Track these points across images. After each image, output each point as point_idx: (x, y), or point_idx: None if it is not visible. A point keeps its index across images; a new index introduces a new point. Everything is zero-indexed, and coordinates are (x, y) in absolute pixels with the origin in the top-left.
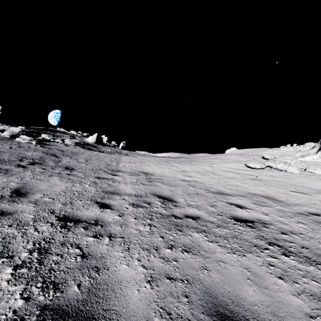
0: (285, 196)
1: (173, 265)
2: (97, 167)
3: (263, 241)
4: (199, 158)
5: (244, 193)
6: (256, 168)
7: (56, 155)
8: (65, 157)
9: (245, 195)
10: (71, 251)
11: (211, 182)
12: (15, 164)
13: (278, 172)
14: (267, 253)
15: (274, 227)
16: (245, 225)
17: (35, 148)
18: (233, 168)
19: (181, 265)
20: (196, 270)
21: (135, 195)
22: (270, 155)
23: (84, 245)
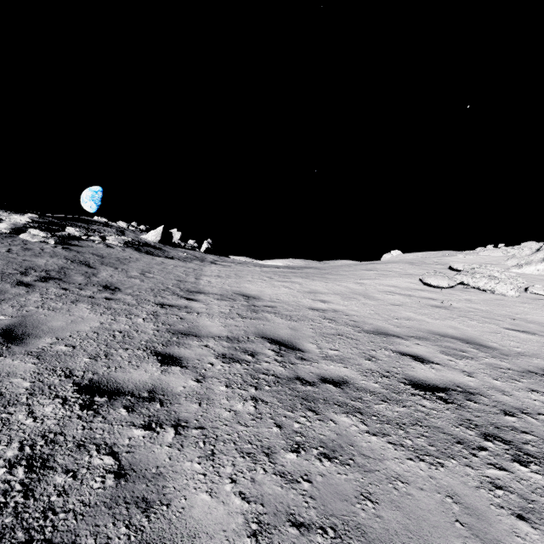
0: (498, 339)
1: (302, 491)
2: (161, 286)
3: (472, 431)
4: (340, 268)
5: (423, 333)
6: (440, 286)
7: (89, 264)
8: (106, 267)
9: (426, 337)
10: (97, 461)
11: (363, 312)
12: (12, 280)
13: (479, 294)
14: (484, 458)
15: (488, 400)
16: (433, 398)
17: (53, 251)
18: (400, 286)
19: (320, 490)
20: (351, 503)
21: (227, 339)
22: (463, 263)
23: (124, 447)
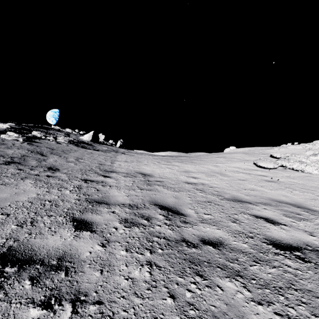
0: (318, 204)
1: None
2: (87, 167)
3: None
4: (202, 156)
5: (266, 200)
6: (268, 168)
7: (43, 153)
8: (54, 155)
9: (269, 203)
10: None
11: (221, 185)
12: None
13: (294, 173)
14: None
15: None
16: (292, 257)
17: (20, 145)
18: (242, 168)
19: None
20: None
21: (129, 206)
22: (280, 153)
23: None
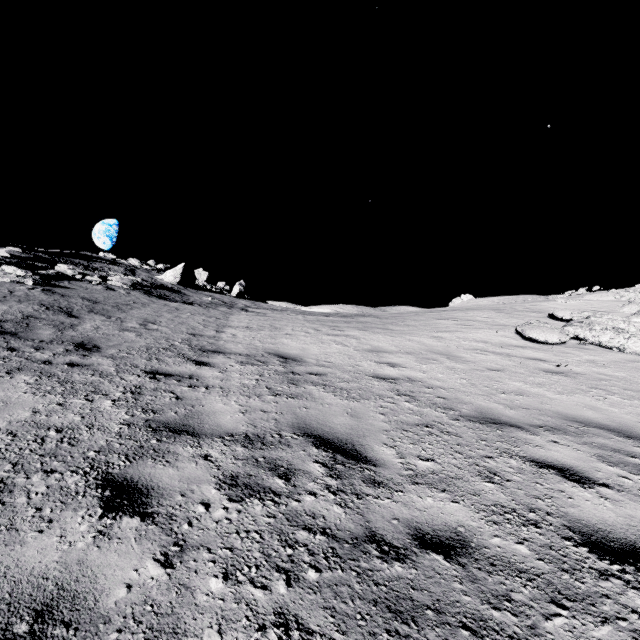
0: None
1: None
2: (164, 342)
3: None
4: (406, 317)
5: (553, 420)
6: (549, 342)
7: (71, 312)
8: (95, 315)
9: (561, 427)
10: None
11: (451, 381)
12: None
13: (604, 353)
14: None
15: None
16: None
17: (26, 294)
18: (491, 342)
19: None
20: None
21: (244, 439)
22: (570, 310)
23: None
